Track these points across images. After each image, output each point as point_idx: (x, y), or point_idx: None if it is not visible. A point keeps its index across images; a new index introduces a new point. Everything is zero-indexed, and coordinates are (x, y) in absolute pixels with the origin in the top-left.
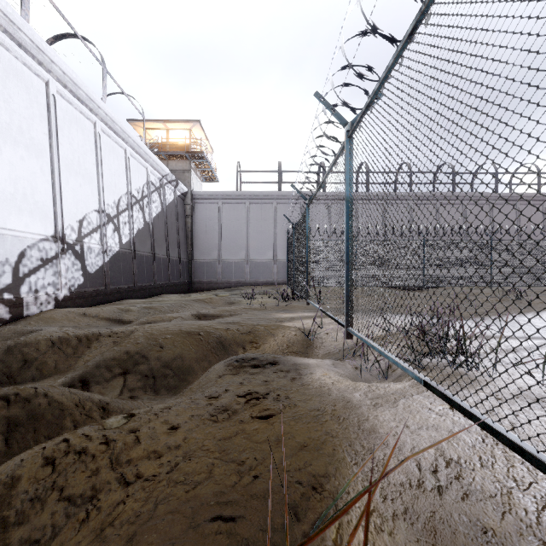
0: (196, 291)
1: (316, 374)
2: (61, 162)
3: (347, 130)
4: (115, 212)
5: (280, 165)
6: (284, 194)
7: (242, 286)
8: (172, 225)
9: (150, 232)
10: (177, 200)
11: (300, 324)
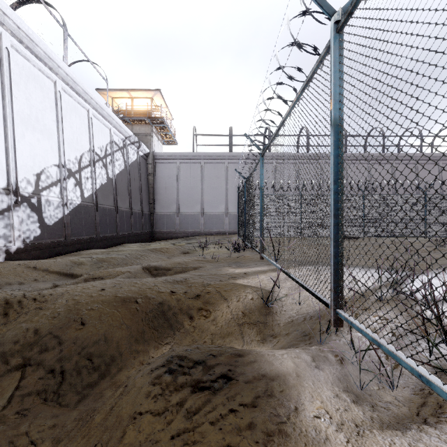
0: (157, 240)
1: (304, 412)
2: (16, 116)
3: (335, 22)
4: (77, 167)
5: (231, 130)
6: (234, 155)
7: (198, 235)
8: (135, 182)
9: (113, 187)
10: (139, 160)
11: (255, 282)
